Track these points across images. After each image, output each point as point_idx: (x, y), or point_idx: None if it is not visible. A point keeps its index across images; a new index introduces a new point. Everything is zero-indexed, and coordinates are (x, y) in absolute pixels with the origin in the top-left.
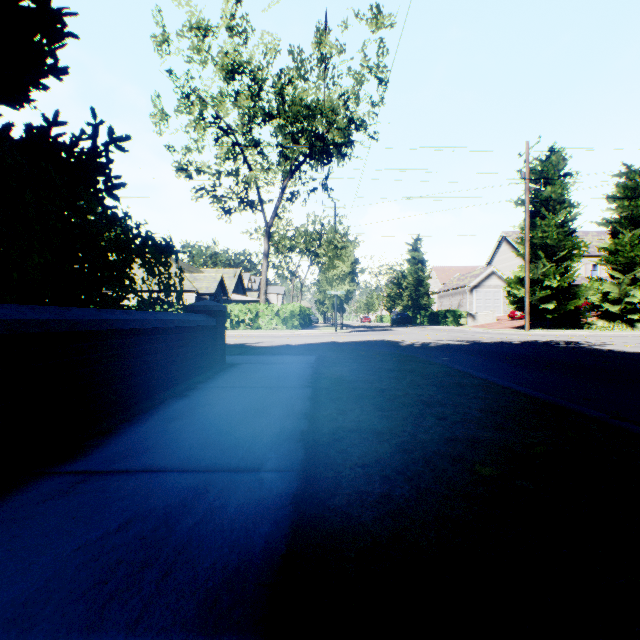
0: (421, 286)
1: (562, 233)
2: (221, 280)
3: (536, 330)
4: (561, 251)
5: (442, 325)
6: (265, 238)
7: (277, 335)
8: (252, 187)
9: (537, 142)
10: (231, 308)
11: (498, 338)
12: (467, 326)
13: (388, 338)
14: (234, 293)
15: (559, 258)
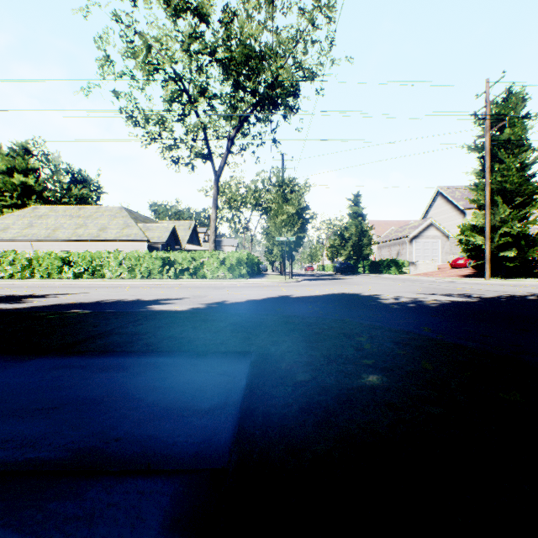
0: (364, 236)
1: (522, 177)
2: (173, 230)
3: (495, 279)
4: (520, 196)
5: (384, 273)
6: (214, 187)
7: (220, 285)
8: (199, 132)
9: (501, 78)
10: (175, 256)
11: (485, 290)
12: (410, 274)
13: (351, 290)
14: (189, 244)
15: (517, 204)
